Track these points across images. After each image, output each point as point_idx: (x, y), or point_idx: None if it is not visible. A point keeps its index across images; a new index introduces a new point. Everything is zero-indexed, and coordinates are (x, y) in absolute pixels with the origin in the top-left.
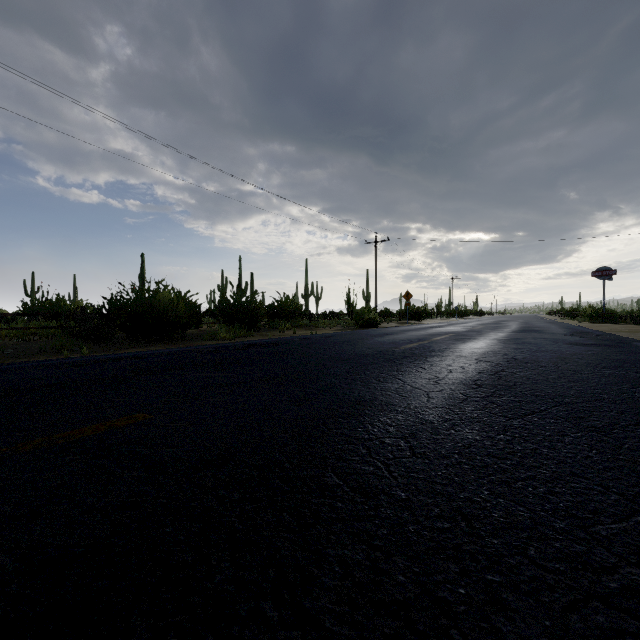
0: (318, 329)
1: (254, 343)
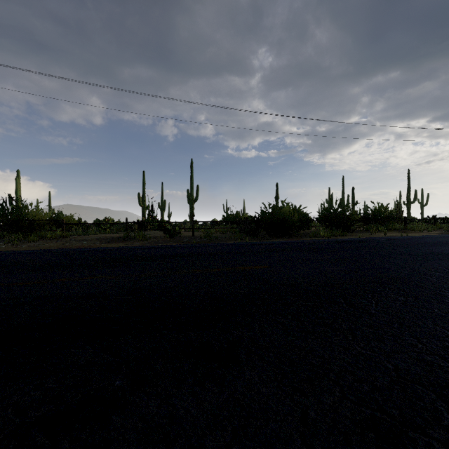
0: (413, 232)
1: (343, 240)
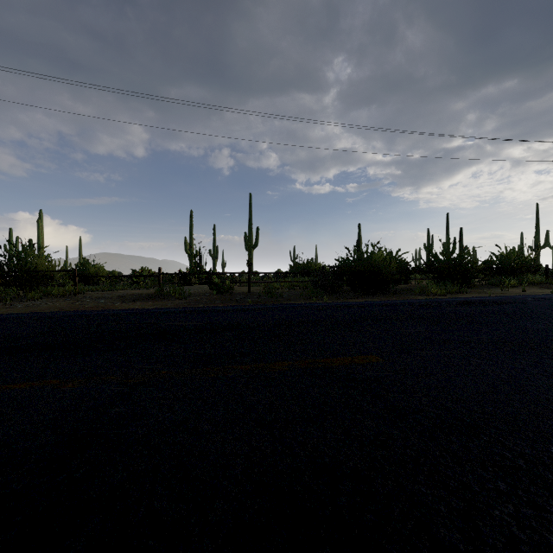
0: None
1: (470, 300)
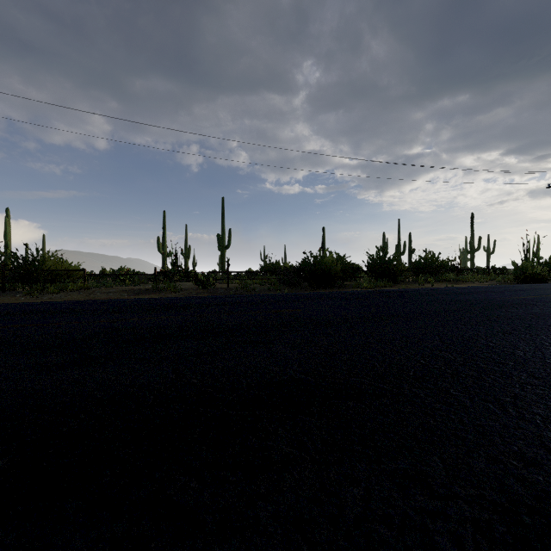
0: (464, 283)
1: (384, 291)
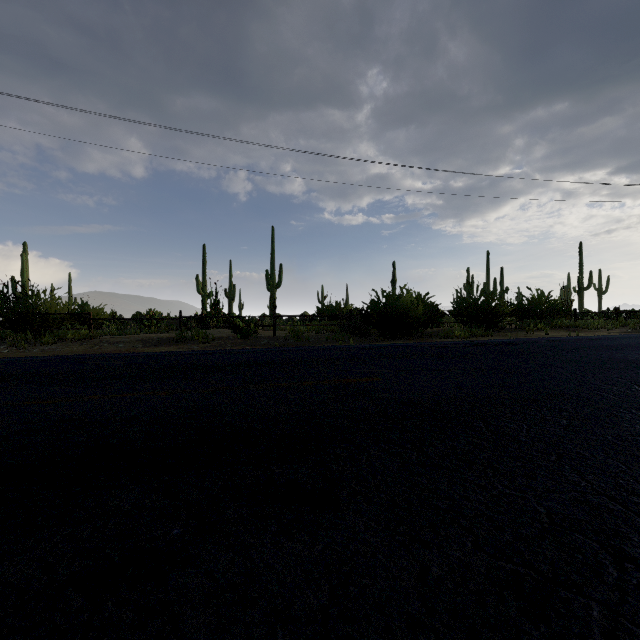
0: (586, 331)
1: (487, 342)
